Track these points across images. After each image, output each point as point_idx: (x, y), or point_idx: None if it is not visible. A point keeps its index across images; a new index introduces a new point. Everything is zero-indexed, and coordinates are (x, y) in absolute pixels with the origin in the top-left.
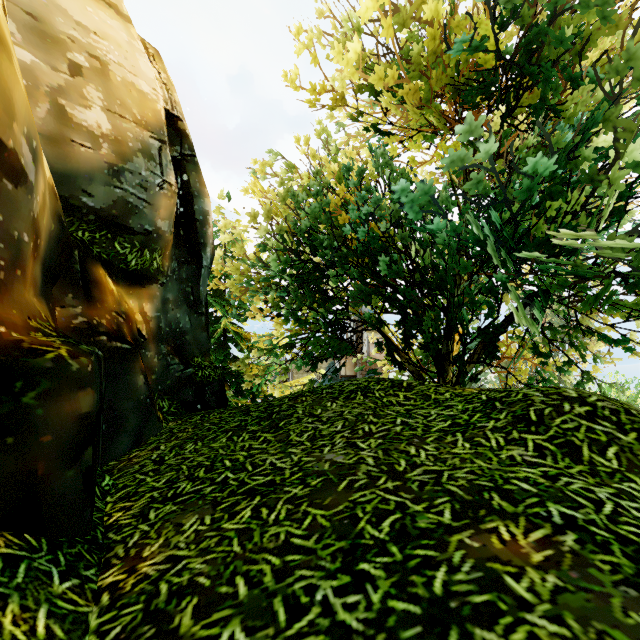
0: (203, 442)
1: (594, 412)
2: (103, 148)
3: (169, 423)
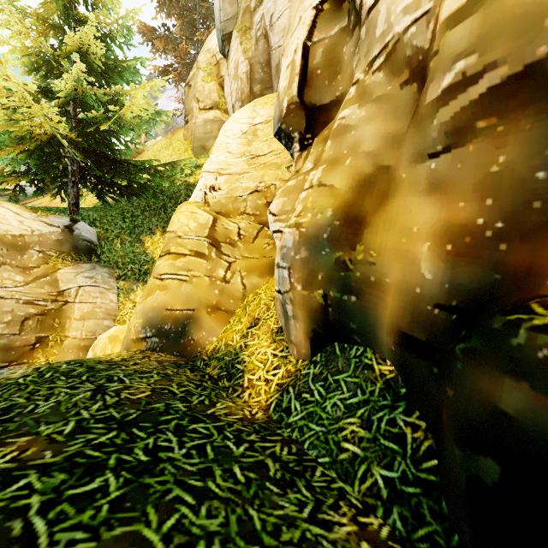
0: None
1: None
2: None
3: None
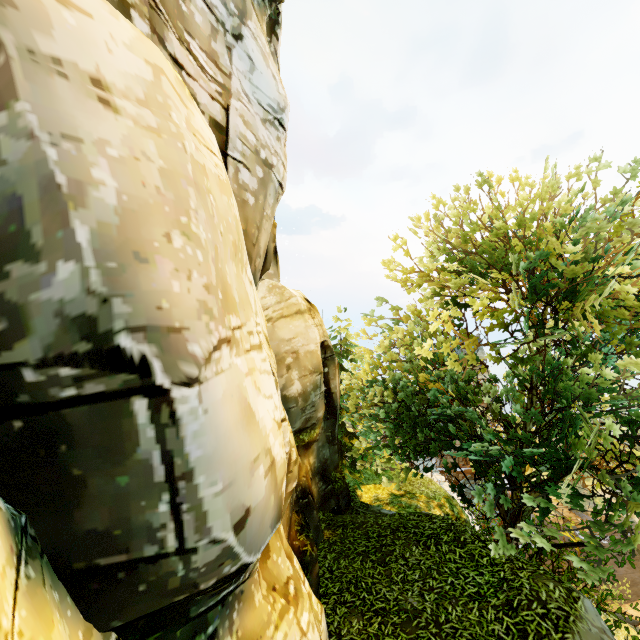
0: (348, 560)
1: (548, 613)
2: (299, 401)
3: (325, 530)
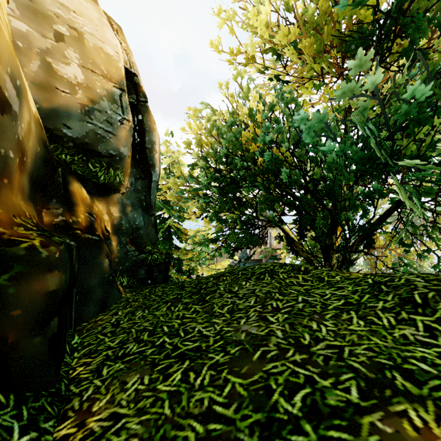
0: (149, 310)
1: None
2: (79, 94)
3: (127, 294)
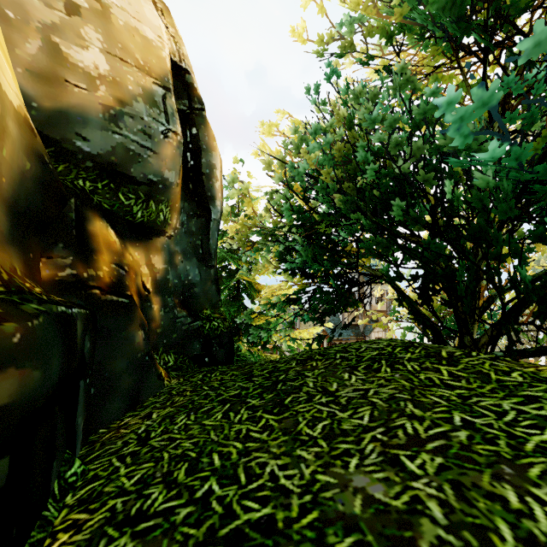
0: (196, 415)
1: None
2: (100, 90)
3: (172, 380)
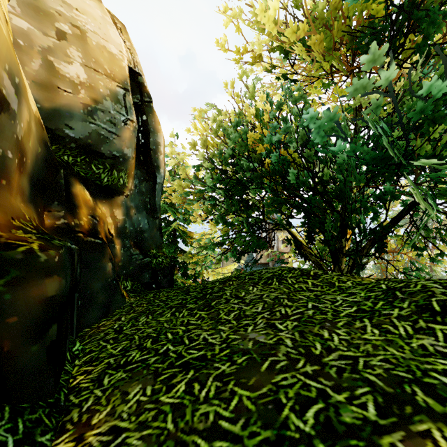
0: (153, 316)
1: None
2: (81, 93)
3: (130, 298)
